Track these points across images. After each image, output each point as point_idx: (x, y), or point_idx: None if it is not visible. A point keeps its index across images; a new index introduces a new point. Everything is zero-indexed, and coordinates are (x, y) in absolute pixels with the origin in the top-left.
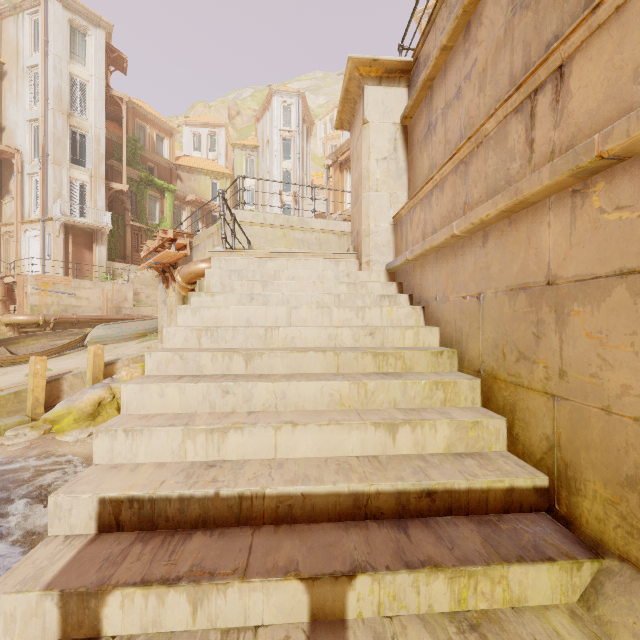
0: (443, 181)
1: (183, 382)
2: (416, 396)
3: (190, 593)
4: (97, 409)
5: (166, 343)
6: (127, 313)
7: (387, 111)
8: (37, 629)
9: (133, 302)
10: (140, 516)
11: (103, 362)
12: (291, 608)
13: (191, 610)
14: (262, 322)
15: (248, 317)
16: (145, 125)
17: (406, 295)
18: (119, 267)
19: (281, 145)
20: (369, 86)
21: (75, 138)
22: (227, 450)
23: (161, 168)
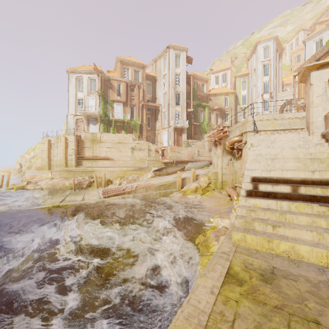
0: None
1: (258, 163)
2: (322, 167)
3: (271, 185)
4: (196, 189)
5: (248, 158)
6: (195, 159)
7: (321, 78)
8: (249, 187)
9: (197, 154)
10: (258, 180)
11: (195, 175)
12: (288, 189)
13: (271, 188)
14: (273, 153)
15: (268, 152)
16: (197, 81)
17: (327, 143)
18: (190, 141)
19: (262, 69)
20: (313, 72)
21: (176, 95)
22: (271, 174)
23: (203, 97)
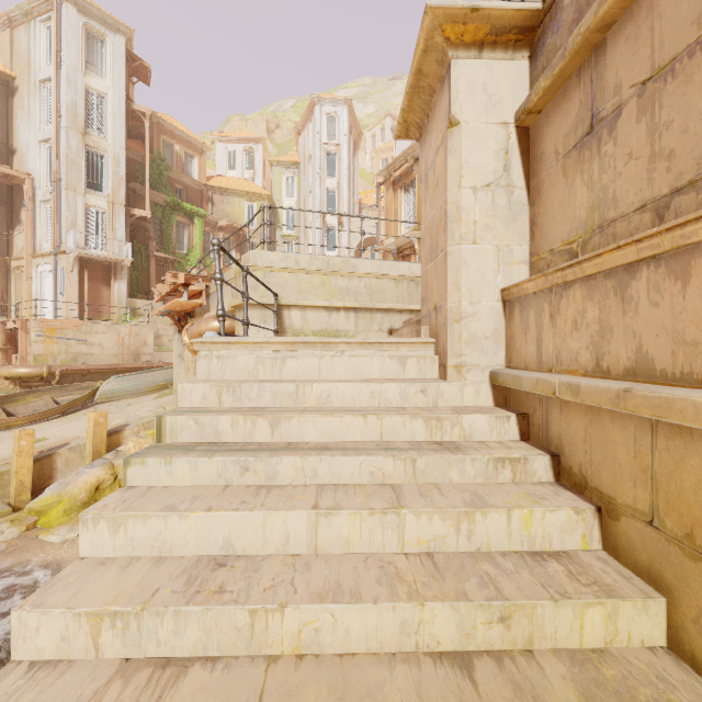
0: (686, 253)
1: None
2: None
3: None
4: (94, 496)
5: (18, 648)
6: (147, 360)
7: (492, 102)
8: None
9: (154, 347)
10: None
11: (106, 432)
12: None
13: None
14: (256, 545)
15: (226, 535)
16: (172, 142)
17: (546, 457)
18: (141, 304)
19: (325, 161)
20: (460, 60)
21: (92, 159)
22: None
23: (190, 190)
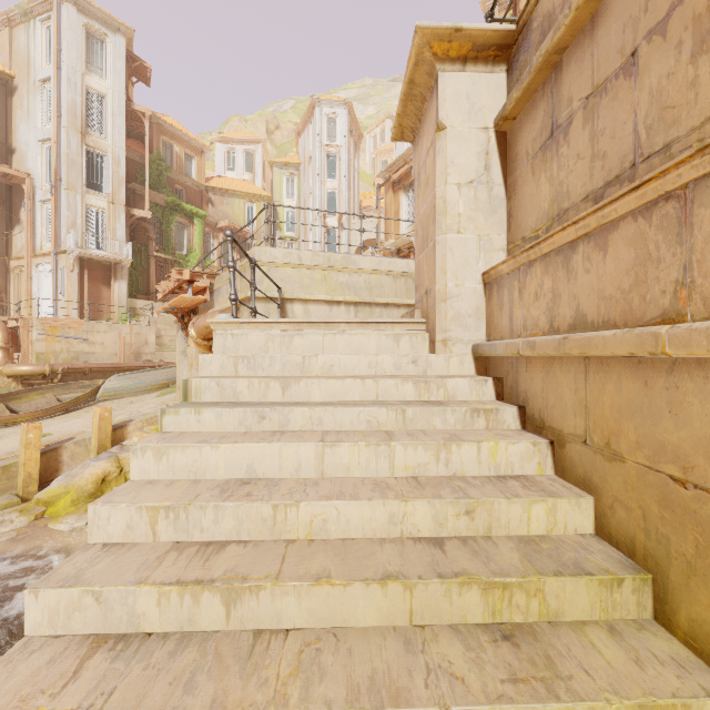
0: (606, 229)
1: None
2: None
3: None
4: (100, 487)
5: (93, 533)
6: (148, 359)
7: (474, 110)
8: None
9: (155, 346)
10: None
11: (111, 426)
12: None
13: None
14: (274, 471)
15: (250, 462)
16: (172, 143)
17: (514, 408)
18: (141, 305)
19: (325, 162)
20: (447, 72)
21: (92, 159)
22: None
23: (190, 191)
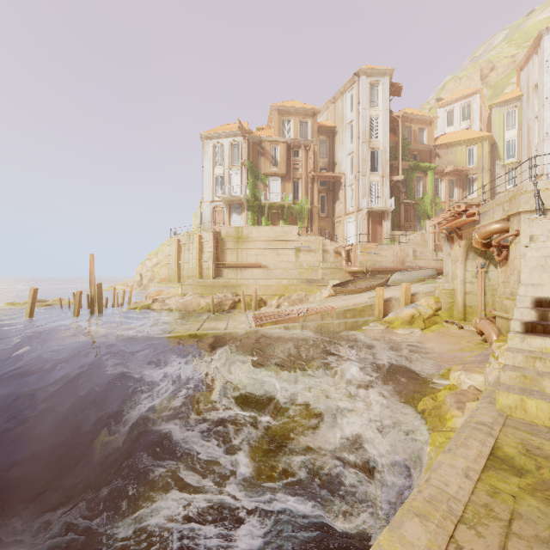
0: None
1: (549, 273)
2: None
3: None
4: (411, 319)
5: (526, 263)
6: (408, 265)
7: None
8: (530, 317)
9: (412, 257)
10: (549, 304)
11: (410, 293)
12: None
13: None
14: None
15: None
16: (410, 125)
17: None
18: (397, 234)
19: None
20: None
21: (372, 155)
22: None
23: (422, 153)
